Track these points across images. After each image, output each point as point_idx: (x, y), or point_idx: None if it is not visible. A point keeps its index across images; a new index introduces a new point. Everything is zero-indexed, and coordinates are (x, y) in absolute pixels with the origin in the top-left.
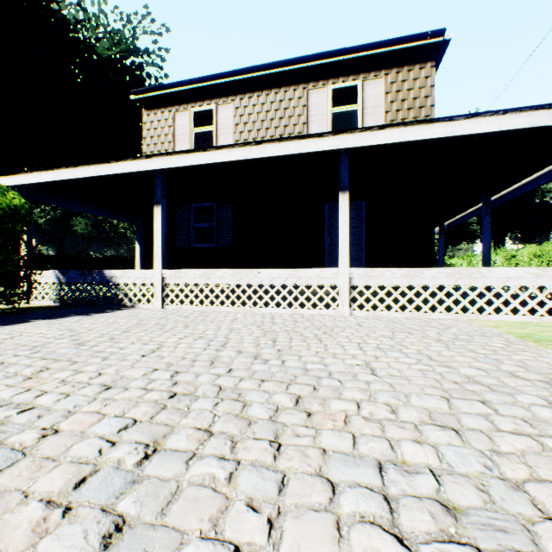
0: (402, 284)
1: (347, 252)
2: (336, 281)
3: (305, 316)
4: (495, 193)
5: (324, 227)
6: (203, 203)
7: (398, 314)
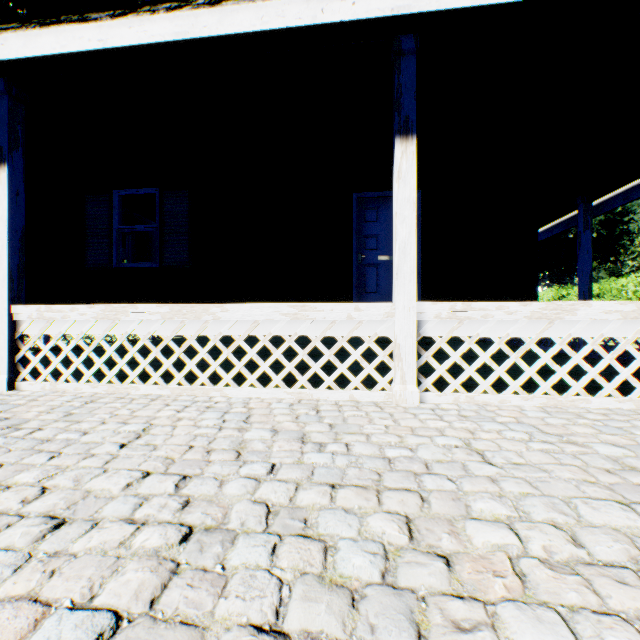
0: (528, 335)
1: (413, 266)
2: (389, 330)
3: (325, 413)
4: (594, 198)
5: (352, 234)
6: (135, 189)
7: (520, 400)
